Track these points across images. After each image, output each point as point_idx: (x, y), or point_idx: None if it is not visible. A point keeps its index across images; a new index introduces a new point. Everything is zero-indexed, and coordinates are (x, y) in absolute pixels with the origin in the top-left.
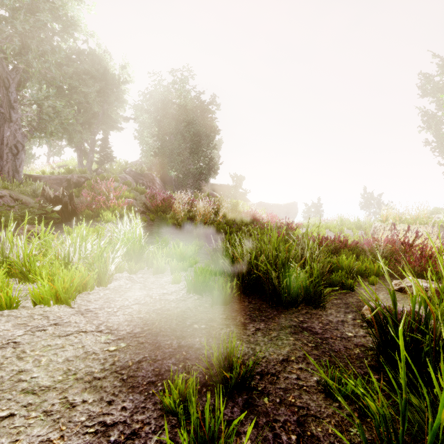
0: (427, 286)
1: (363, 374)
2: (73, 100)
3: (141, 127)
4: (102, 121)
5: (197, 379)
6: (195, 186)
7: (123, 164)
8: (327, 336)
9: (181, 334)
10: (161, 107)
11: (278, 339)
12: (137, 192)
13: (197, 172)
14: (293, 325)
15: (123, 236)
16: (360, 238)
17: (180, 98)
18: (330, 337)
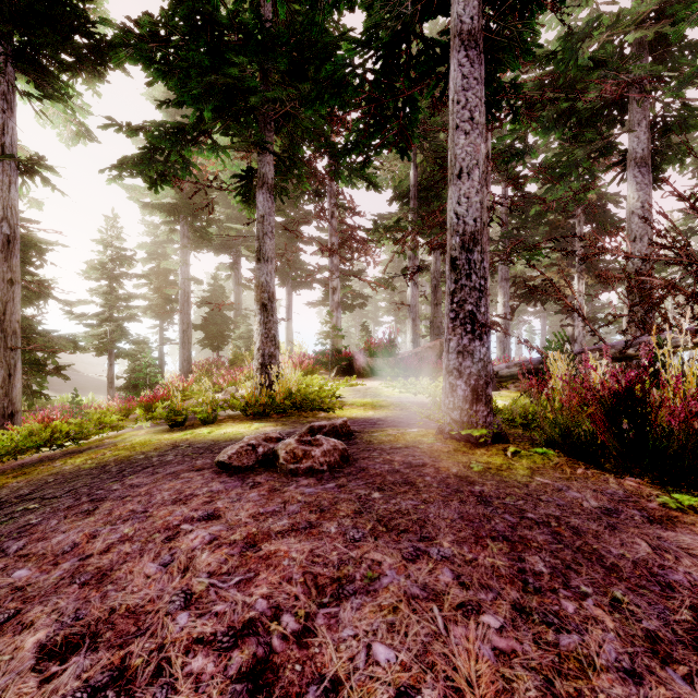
0: None
1: None
2: None
3: None
4: None
5: None
6: None
7: None
8: None
9: None
10: None
11: None
12: None
13: None
14: None
15: None
16: None
17: None
18: None
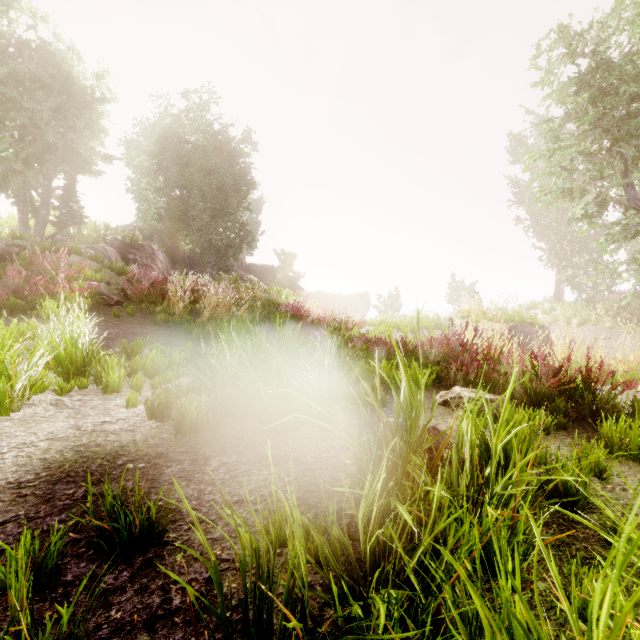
0: (470, 396)
1: (337, 510)
2: (9, 121)
3: (135, 173)
4: (63, 159)
5: (87, 539)
6: (219, 267)
7: (100, 228)
8: (316, 467)
9: (99, 478)
10: (167, 145)
11: (246, 475)
12: (113, 272)
13: (222, 245)
14: (278, 455)
15: (60, 338)
16: (414, 339)
17: (197, 134)
18: (320, 467)
